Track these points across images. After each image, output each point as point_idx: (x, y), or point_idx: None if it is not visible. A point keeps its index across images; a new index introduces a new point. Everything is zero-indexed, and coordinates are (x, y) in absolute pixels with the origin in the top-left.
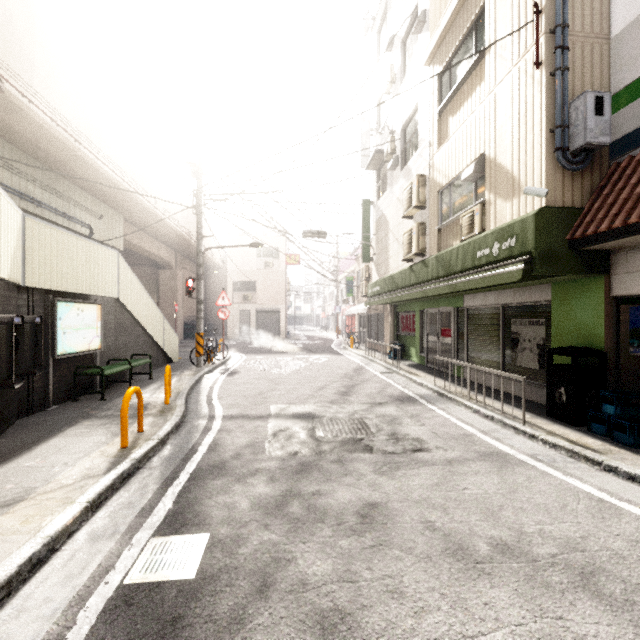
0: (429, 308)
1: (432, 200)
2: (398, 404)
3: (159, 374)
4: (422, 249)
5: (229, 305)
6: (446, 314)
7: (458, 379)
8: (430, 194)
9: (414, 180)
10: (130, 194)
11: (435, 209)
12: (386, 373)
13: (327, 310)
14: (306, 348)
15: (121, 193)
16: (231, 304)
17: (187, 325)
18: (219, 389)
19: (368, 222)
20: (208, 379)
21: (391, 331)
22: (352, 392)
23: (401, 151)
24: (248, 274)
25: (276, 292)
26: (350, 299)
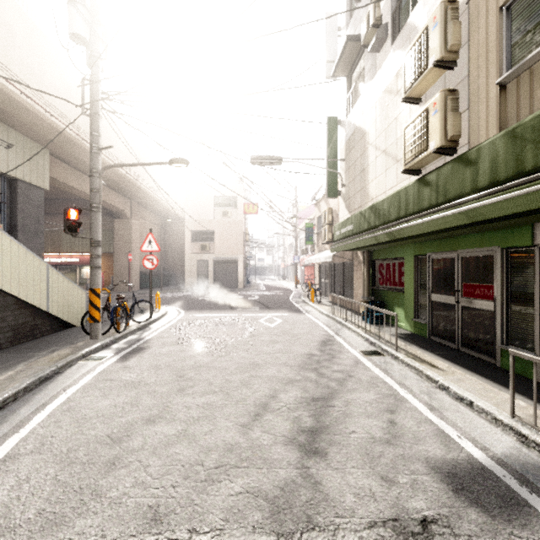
0: (435, 252)
1: (480, 35)
2: (487, 537)
3: (10, 356)
4: (454, 137)
5: (157, 251)
6: (478, 260)
7: (525, 382)
8: (473, 28)
9: (435, 14)
10: (37, 113)
11: (492, 47)
12: (373, 354)
13: (287, 261)
14: (261, 301)
15: (24, 111)
16: (189, 254)
17: (144, 275)
18: (56, 409)
19: (335, 146)
20: (78, 369)
21: (365, 284)
22: (327, 432)
23: (392, 13)
24: (206, 224)
25: (234, 242)
26: (309, 249)
